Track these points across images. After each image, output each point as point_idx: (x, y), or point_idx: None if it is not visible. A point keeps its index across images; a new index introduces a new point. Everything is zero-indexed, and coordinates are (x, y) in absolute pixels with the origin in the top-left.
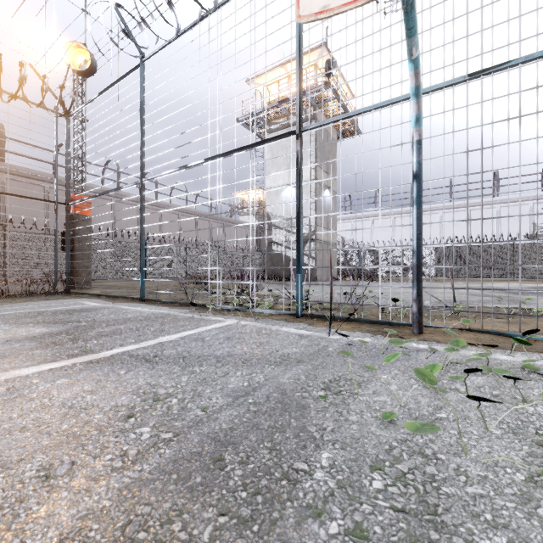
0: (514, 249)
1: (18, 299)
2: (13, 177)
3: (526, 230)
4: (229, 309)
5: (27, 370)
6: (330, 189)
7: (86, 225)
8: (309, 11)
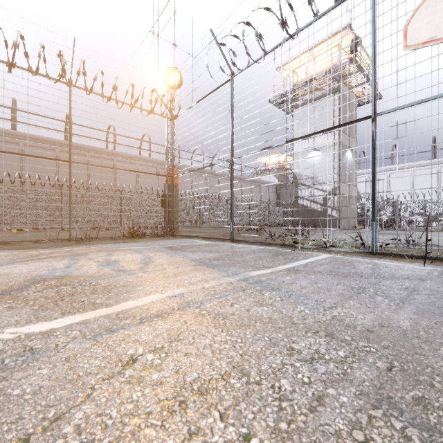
0: None
1: (152, 238)
2: (119, 160)
3: None
4: (306, 248)
5: (257, 272)
6: (351, 150)
7: (175, 189)
8: (416, 42)
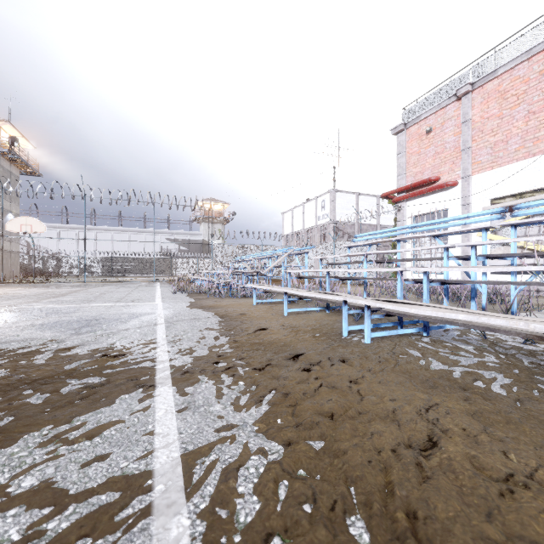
0: (143, 260)
1: None
2: None
3: (158, 249)
4: None
5: None
6: (13, 213)
7: None
8: (9, 229)
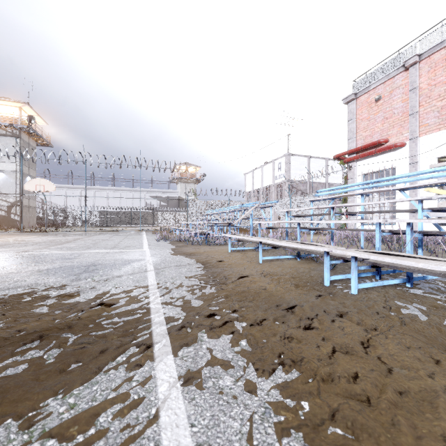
0: (131, 214)
1: None
2: None
3: (143, 204)
4: None
5: None
6: (31, 176)
7: None
8: (26, 189)
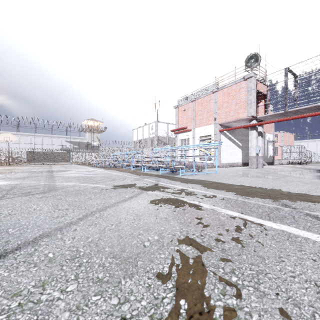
0: (53, 153)
1: None
2: None
3: (60, 147)
4: None
5: None
6: None
7: None
8: None
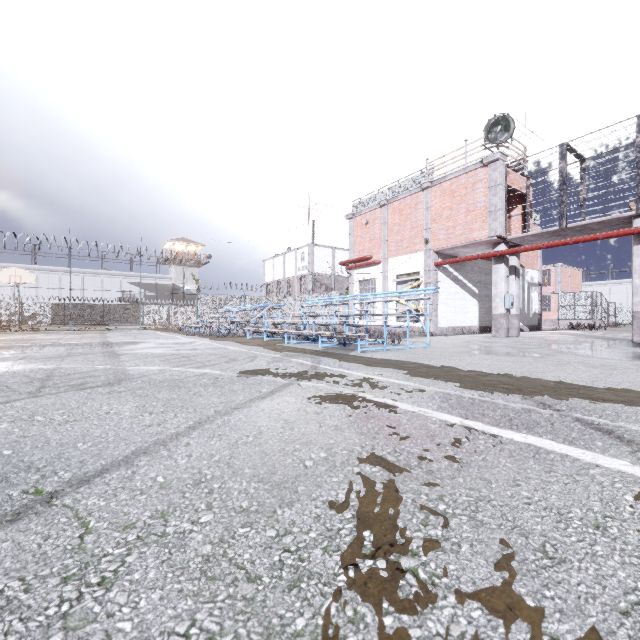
0: (104, 307)
1: None
2: None
3: (119, 294)
4: None
5: None
6: None
7: None
8: None
